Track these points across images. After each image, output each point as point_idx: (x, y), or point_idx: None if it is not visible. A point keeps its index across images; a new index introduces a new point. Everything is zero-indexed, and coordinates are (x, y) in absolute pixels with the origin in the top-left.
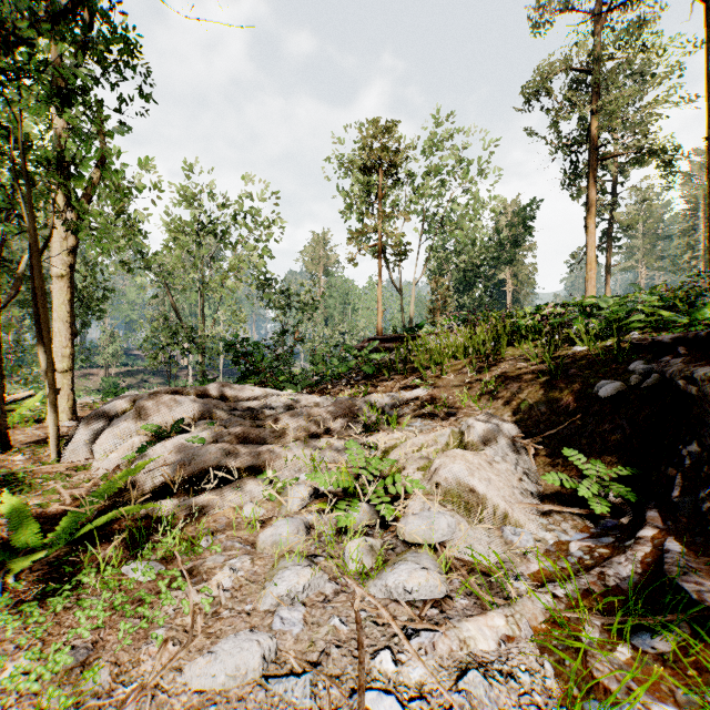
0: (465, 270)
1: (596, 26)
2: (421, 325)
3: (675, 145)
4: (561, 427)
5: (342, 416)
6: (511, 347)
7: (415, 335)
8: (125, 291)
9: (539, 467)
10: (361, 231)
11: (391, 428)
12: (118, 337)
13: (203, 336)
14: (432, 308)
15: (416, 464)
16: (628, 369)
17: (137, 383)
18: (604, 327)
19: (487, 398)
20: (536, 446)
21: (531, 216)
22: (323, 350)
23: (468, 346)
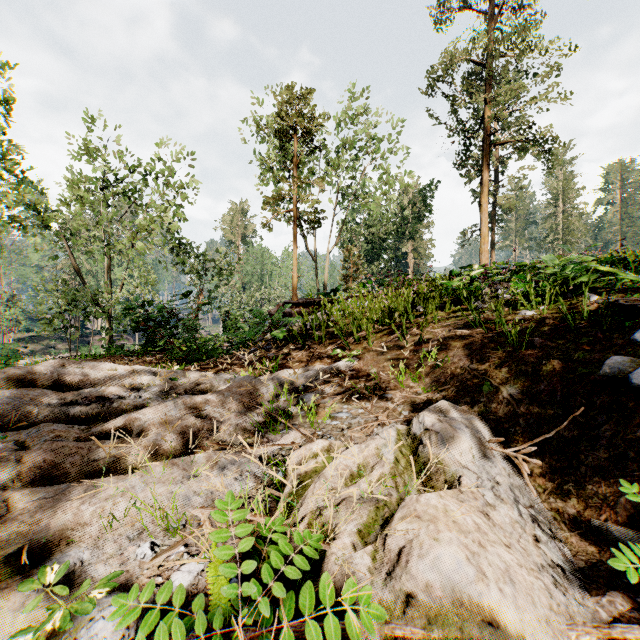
0: (373, 242)
1: (489, 25)
2: (336, 290)
3: (553, 137)
4: (561, 428)
5: (239, 405)
6: (440, 312)
7: (331, 300)
8: (28, 252)
9: (541, 497)
10: (276, 196)
11: (307, 422)
12: (18, 301)
13: (109, 300)
14: (345, 276)
15: (355, 519)
16: (633, 340)
17: (41, 349)
18: (551, 288)
19: (430, 376)
20: (530, 460)
21: (432, 196)
22: (236, 314)
23: (395, 310)
